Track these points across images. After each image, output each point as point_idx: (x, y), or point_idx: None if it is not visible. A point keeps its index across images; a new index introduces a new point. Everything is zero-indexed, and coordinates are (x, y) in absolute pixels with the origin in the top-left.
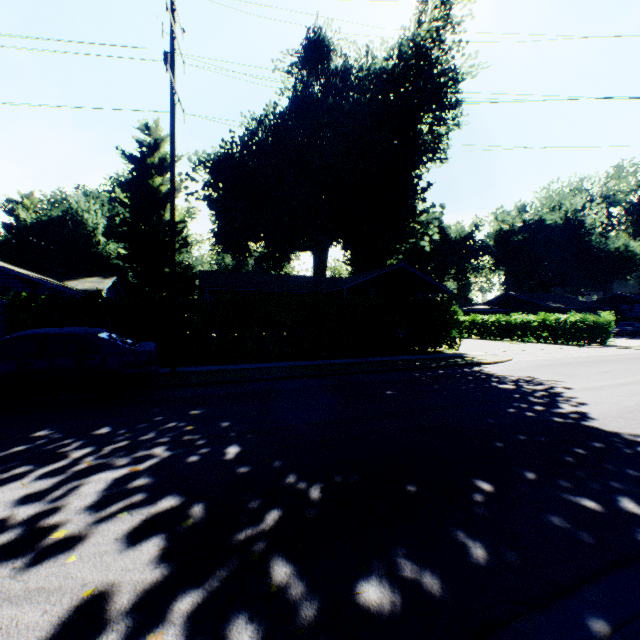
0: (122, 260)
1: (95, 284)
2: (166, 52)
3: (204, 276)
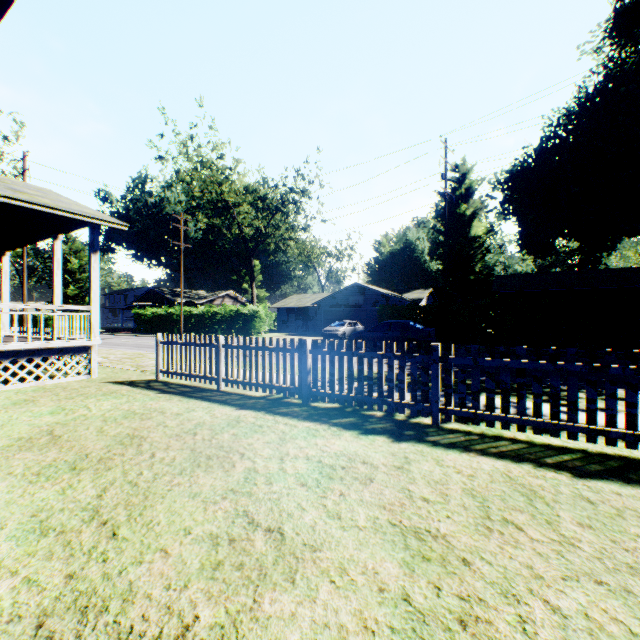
0: (438, 274)
1: (418, 294)
2: (441, 174)
3: (496, 281)
